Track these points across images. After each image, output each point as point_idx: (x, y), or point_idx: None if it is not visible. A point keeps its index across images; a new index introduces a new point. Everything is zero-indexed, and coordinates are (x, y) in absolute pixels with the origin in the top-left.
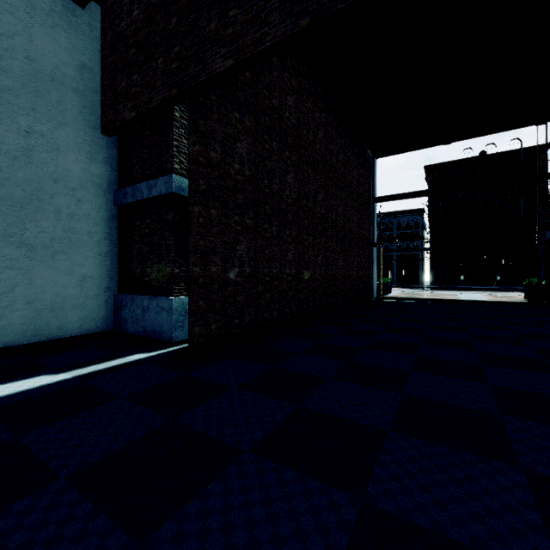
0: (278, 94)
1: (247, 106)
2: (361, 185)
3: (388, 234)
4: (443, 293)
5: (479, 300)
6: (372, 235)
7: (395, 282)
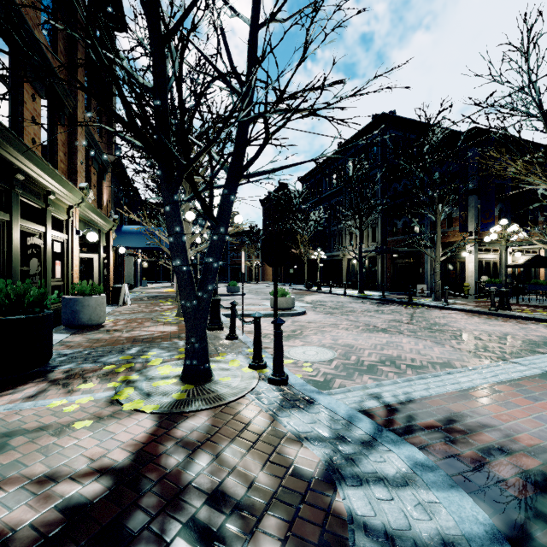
0: None
1: None
2: None
3: None
4: None
5: None
6: None
7: None
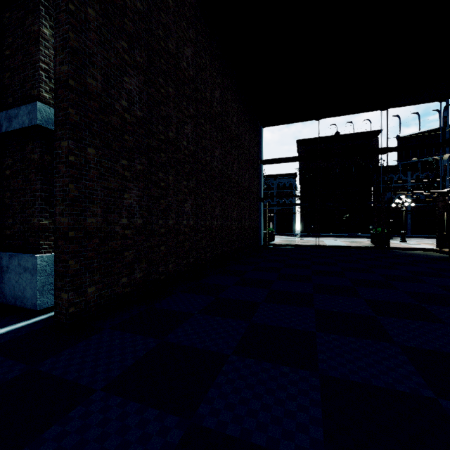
0: (175, 41)
1: (137, 40)
2: (251, 148)
3: (270, 192)
4: (313, 240)
5: (341, 245)
6: (260, 191)
7: (275, 231)
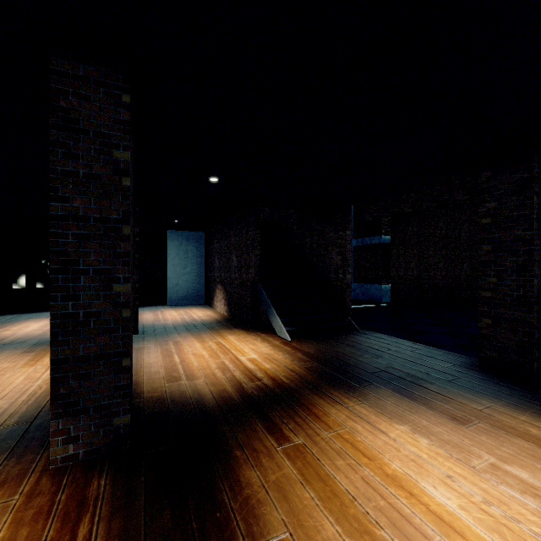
0: None
1: None
2: None
3: None
4: None
5: None
6: None
7: None
